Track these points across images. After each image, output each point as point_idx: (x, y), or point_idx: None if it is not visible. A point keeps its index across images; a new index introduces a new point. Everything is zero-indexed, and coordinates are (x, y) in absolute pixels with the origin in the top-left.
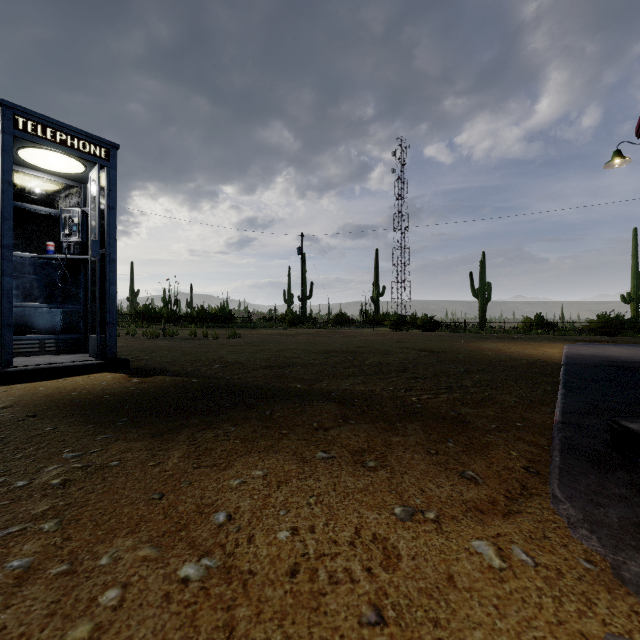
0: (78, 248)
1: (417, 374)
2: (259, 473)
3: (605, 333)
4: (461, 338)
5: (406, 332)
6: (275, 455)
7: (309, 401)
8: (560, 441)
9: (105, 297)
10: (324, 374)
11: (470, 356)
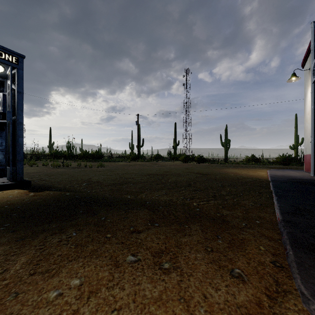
0: (1, 116)
1: (196, 188)
2: (76, 282)
3: (283, 164)
4: (217, 166)
5: (190, 163)
6: (95, 260)
7: (131, 209)
8: (287, 236)
9: (15, 144)
10: (145, 188)
11: (222, 176)
